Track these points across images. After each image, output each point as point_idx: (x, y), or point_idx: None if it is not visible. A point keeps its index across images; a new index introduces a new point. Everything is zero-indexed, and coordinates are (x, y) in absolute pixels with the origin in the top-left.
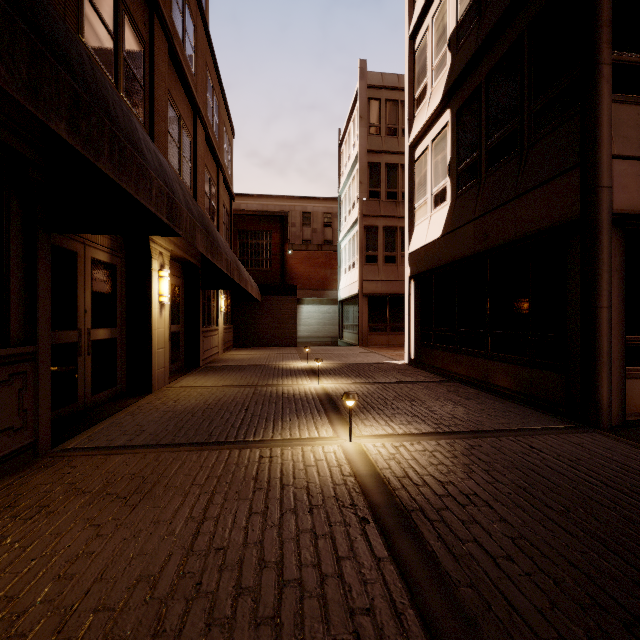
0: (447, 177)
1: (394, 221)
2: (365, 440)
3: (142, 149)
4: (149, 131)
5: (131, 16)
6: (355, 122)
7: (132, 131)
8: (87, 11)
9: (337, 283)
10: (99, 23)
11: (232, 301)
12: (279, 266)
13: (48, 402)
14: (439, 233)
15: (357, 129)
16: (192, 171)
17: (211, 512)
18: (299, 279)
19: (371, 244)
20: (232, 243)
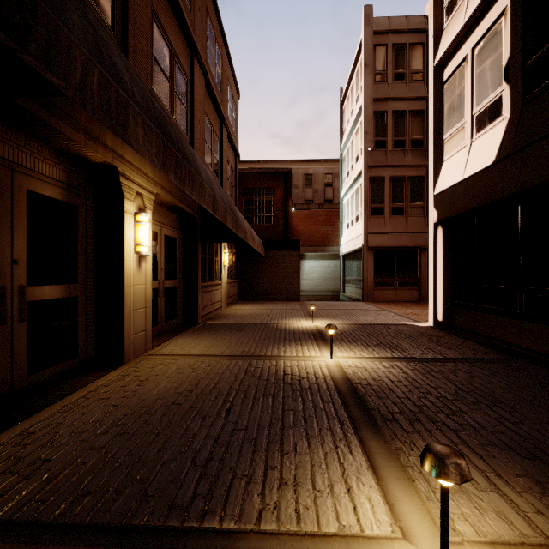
0: (503, 83)
1: (402, 171)
2: None
3: None
4: (122, 43)
5: None
6: (359, 73)
7: None
8: None
9: (337, 239)
10: None
11: (237, 256)
12: (282, 221)
13: None
14: (490, 159)
15: (361, 80)
16: (189, 115)
17: None
18: (301, 236)
19: (377, 196)
20: (237, 200)
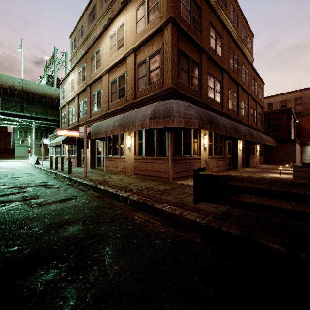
0: None
1: None
2: (284, 176)
3: (241, 131)
4: (237, 112)
5: (234, 92)
6: None
7: (240, 130)
8: (229, 102)
9: None
10: (230, 101)
11: (263, 147)
12: (286, 131)
13: (226, 164)
14: None
15: None
16: (247, 112)
17: (250, 175)
18: (307, 132)
19: None
20: (263, 125)
